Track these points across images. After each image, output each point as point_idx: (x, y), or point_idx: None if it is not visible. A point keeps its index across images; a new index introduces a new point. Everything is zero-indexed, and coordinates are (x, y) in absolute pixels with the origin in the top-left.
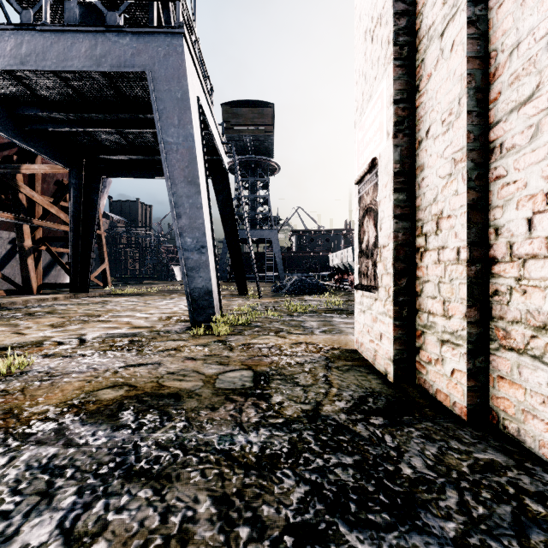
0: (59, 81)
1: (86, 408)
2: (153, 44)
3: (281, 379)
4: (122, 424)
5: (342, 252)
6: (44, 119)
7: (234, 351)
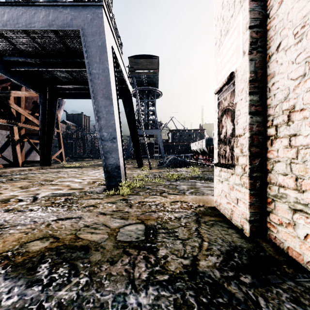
0: (30, 39)
1: (14, 260)
2: (84, 12)
3: (165, 233)
4: (36, 279)
5: (199, 142)
6: (23, 63)
7: (132, 207)
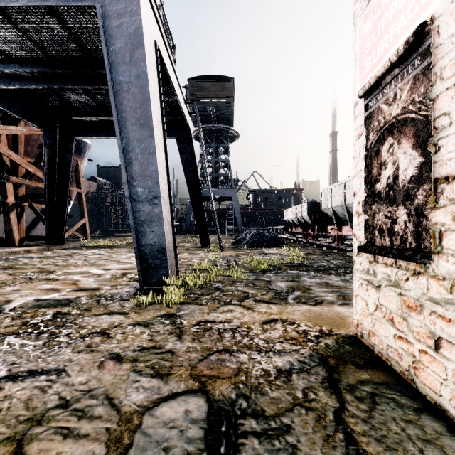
0: (19, 34)
1: None
2: None
3: (259, 435)
4: None
5: (297, 207)
6: (12, 77)
7: (183, 338)
